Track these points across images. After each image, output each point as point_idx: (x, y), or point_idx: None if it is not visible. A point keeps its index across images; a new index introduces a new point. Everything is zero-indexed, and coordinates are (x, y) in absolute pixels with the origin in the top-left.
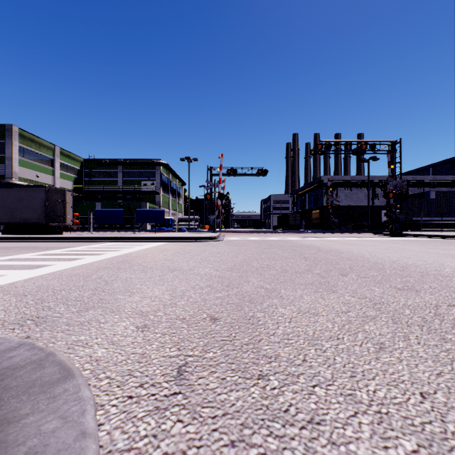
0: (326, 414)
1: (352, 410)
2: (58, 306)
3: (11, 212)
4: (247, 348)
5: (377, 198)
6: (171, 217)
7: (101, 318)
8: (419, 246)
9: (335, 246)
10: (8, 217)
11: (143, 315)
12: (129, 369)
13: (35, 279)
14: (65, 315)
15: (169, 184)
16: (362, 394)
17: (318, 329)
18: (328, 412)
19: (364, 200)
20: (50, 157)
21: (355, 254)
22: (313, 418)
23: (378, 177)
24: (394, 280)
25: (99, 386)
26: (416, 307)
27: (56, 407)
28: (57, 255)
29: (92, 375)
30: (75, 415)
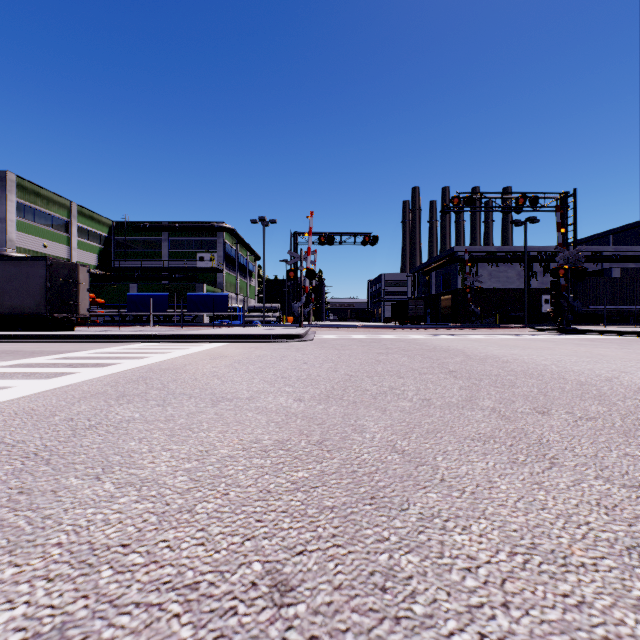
0: None
1: None
2: None
3: None
4: None
5: (535, 278)
6: (239, 306)
7: None
8: (621, 349)
9: (488, 349)
10: None
11: (87, 565)
12: None
13: None
14: None
15: (236, 258)
16: None
17: None
18: None
19: (516, 280)
20: (63, 218)
21: (531, 364)
22: None
23: (536, 247)
24: None
25: None
26: None
27: None
28: (36, 367)
29: None
30: None
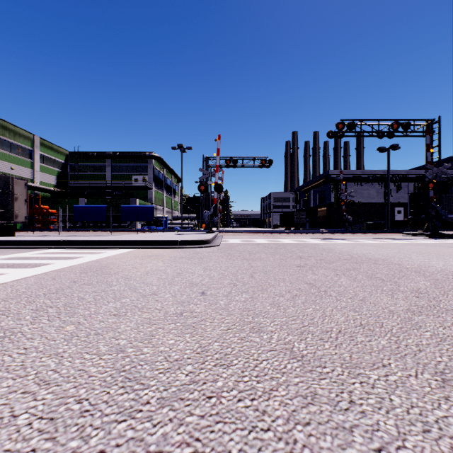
0: None
1: None
2: None
3: None
4: None
5: (390, 194)
6: (165, 216)
7: None
8: None
9: (418, 259)
10: None
11: None
12: None
13: None
14: None
15: (163, 180)
16: None
17: None
18: None
19: (375, 196)
20: (27, 148)
21: None
22: None
23: (391, 171)
24: None
25: None
26: None
27: None
28: None
29: None
30: None
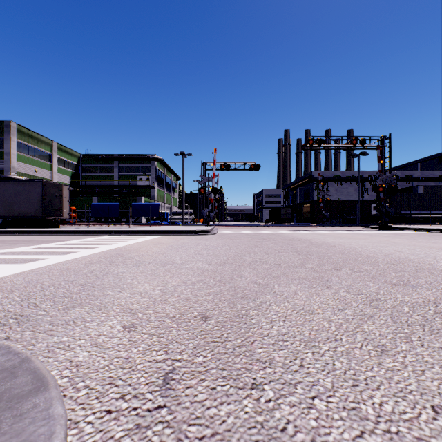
0: (329, 434)
1: (358, 429)
2: (44, 303)
3: (8, 206)
4: (240, 351)
5: (367, 192)
6: (166, 211)
7: (87, 317)
8: (410, 239)
9: (326, 239)
10: (6, 211)
11: (132, 313)
12: (110, 376)
13: (26, 274)
14: (50, 313)
15: (164, 179)
16: (368, 407)
17: (314, 329)
18: (331, 432)
19: (354, 194)
20: (47, 152)
21: (347, 247)
22: (314, 439)
23: (368, 172)
24: (389, 275)
25: (75, 398)
26: (414, 304)
27: (21, 429)
28: (52, 249)
29: (69, 383)
30: (40, 439)
